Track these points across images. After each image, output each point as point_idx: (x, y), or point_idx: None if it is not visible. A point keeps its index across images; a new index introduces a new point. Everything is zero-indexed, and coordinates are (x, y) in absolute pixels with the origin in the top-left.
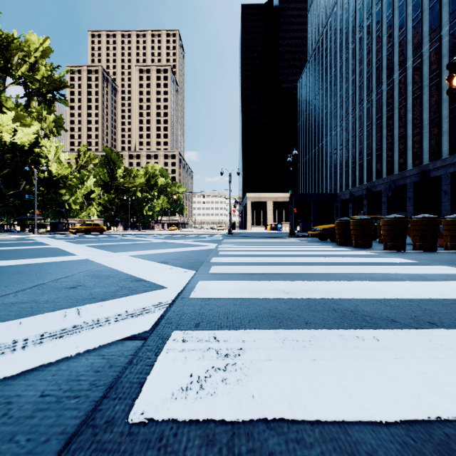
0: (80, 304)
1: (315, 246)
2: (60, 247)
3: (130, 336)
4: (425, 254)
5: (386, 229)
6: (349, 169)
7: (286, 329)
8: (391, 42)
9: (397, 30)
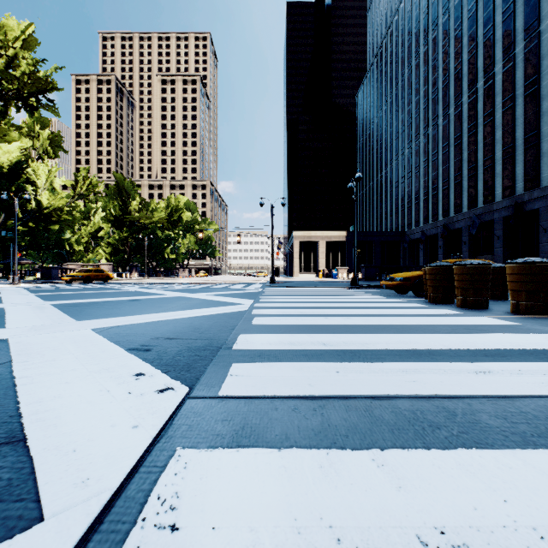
0: None
1: (399, 304)
2: (8, 308)
3: None
4: None
5: (518, 280)
6: (420, 202)
7: None
8: (474, 42)
9: (481, 28)
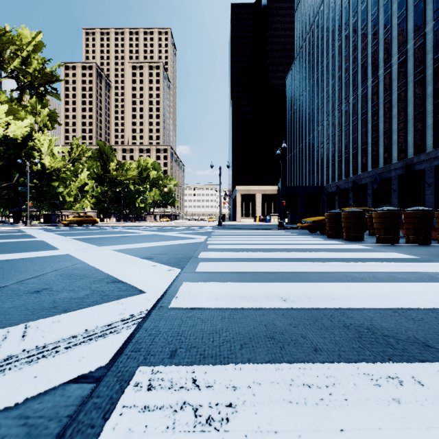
0: (34, 317)
1: (305, 238)
2: (46, 240)
3: (78, 375)
4: (421, 248)
5: (379, 221)
6: (335, 163)
7: (291, 361)
8: (376, 39)
9: (382, 28)
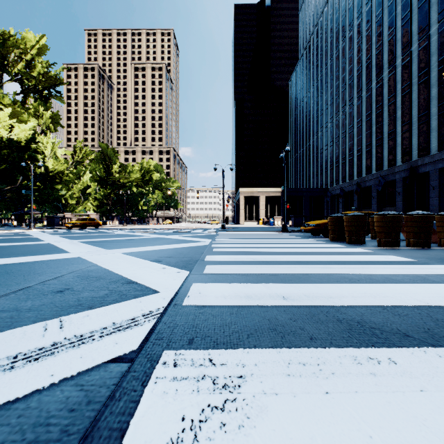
0: (64, 313)
1: (308, 242)
2: (54, 243)
3: (114, 357)
4: (420, 251)
5: (380, 225)
6: (339, 165)
7: (290, 347)
8: (381, 41)
9: (386, 30)
